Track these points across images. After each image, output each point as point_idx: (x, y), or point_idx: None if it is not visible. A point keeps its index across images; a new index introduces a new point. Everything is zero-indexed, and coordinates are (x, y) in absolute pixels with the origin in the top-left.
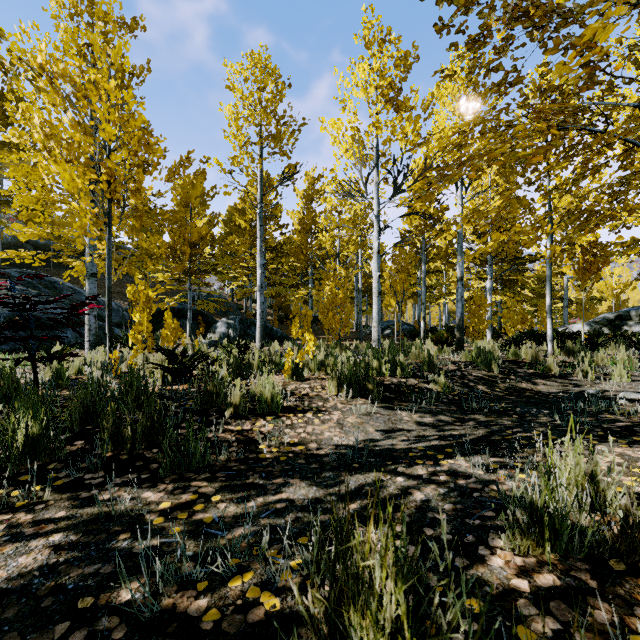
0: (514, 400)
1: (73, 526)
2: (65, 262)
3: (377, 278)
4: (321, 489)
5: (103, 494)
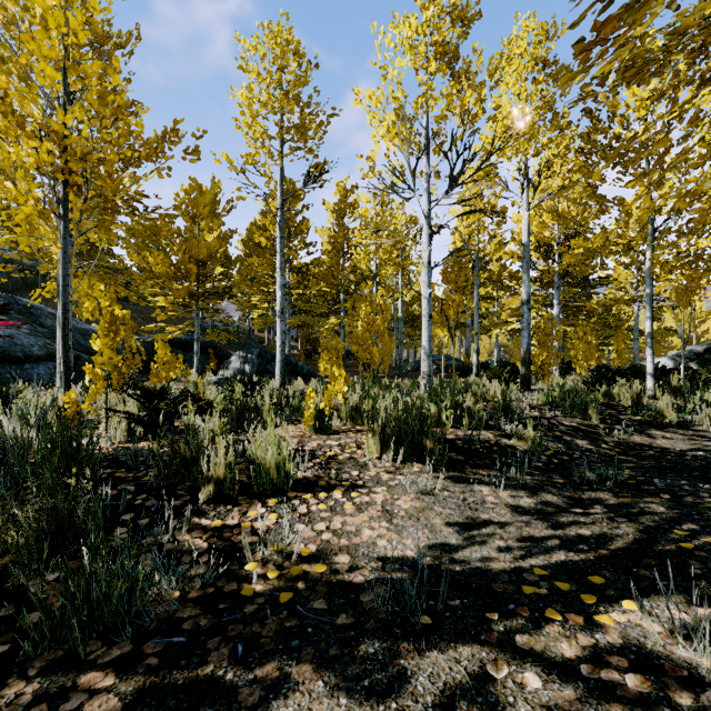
0: (637, 463)
1: None
2: None
3: (427, 297)
4: (358, 706)
5: None
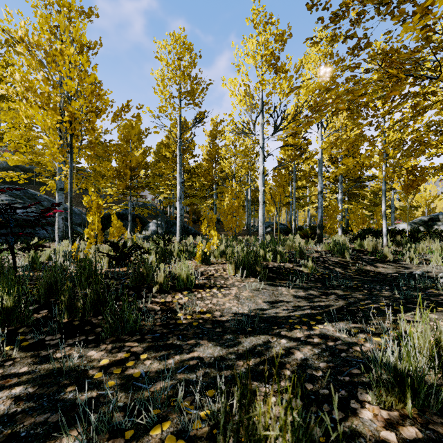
0: (362, 279)
1: (32, 380)
2: (43, 181)
3: (262, 191)
4: (224, 349)
5: (58, 353)
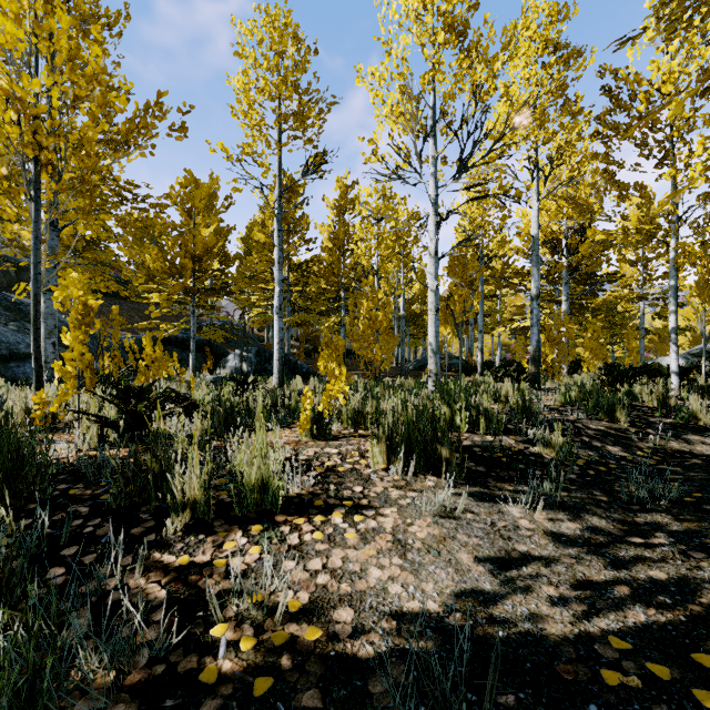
0: (685, 475)
1: None
2: None
3: (434, 289)
4: None
5: None
